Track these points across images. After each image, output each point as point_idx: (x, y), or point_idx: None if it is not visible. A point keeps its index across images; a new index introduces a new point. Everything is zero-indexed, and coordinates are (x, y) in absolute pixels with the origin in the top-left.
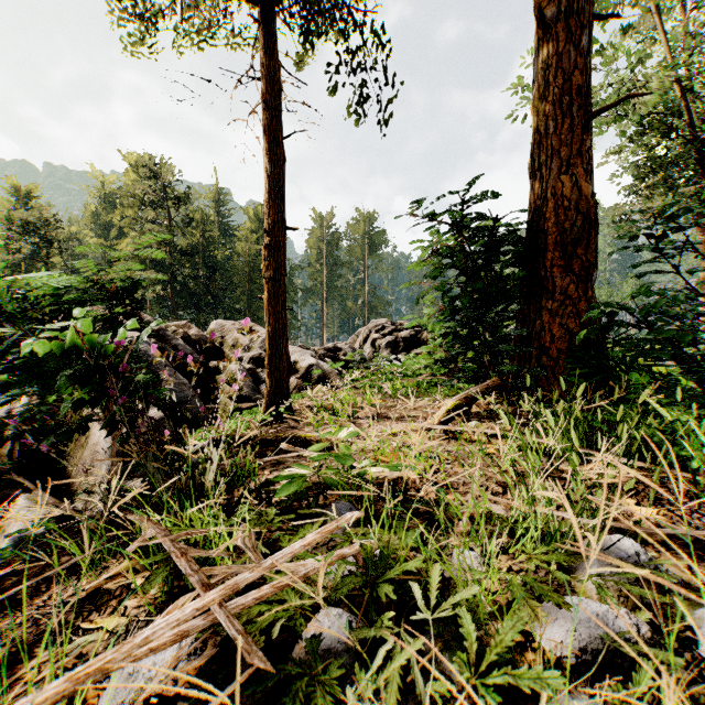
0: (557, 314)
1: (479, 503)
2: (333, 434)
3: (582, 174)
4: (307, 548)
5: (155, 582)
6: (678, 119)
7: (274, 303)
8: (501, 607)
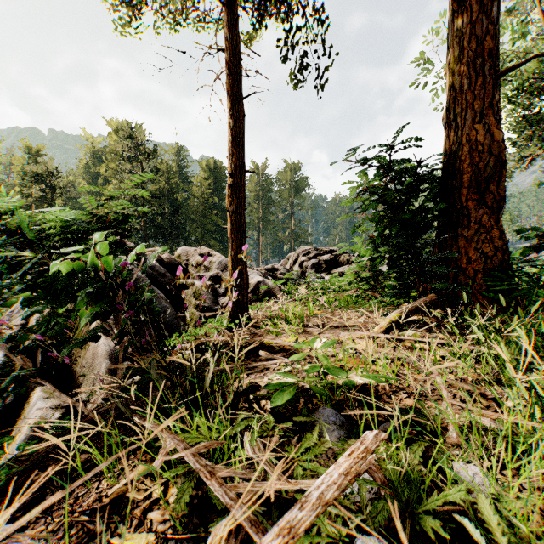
0: (473, 240)
1: (462, 414)
2: (309, 345)
3: (493, 123)
4: (350, 478)
5: (183, 500)
6: None
7: (236, 232)
8: (537, 536)
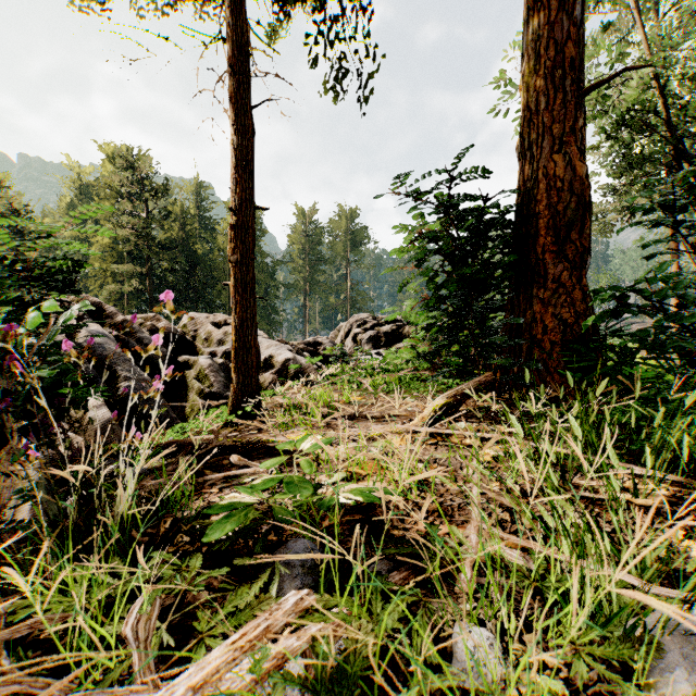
0: (550, 303)
1: (486, 545)
2: (293, 445)
3: (576, 153)
4: None
5: None
6: (653, 118)
7: (242, 290)
8: None
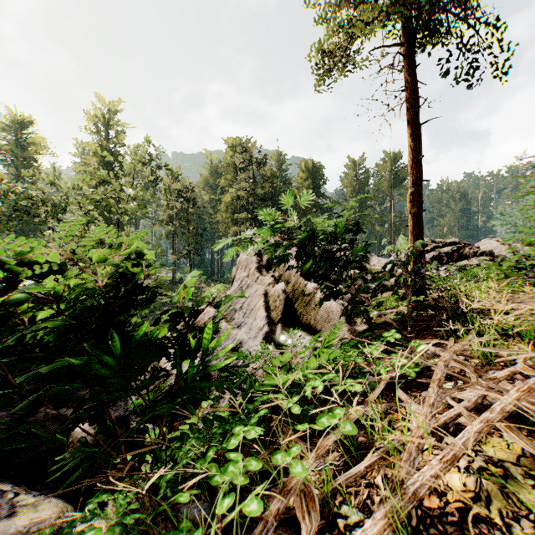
0: None
1: None
2: None
3: None
4: None
5: None
6: None
7: (417, 228)
8: None
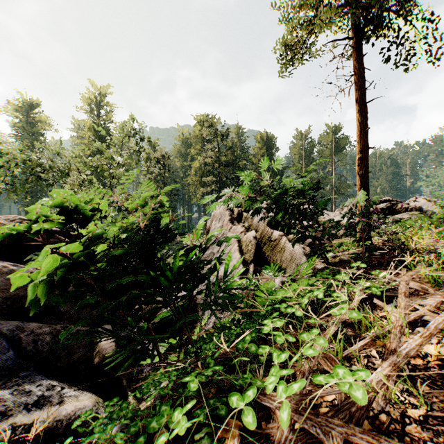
0: None
1: None
2: None
3: None
4: None
5: None
6: None
7: (364, 187)
8: None
